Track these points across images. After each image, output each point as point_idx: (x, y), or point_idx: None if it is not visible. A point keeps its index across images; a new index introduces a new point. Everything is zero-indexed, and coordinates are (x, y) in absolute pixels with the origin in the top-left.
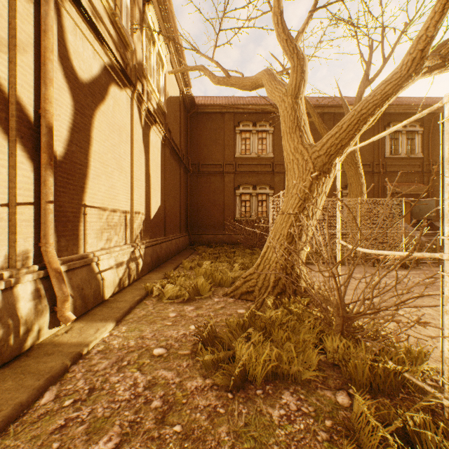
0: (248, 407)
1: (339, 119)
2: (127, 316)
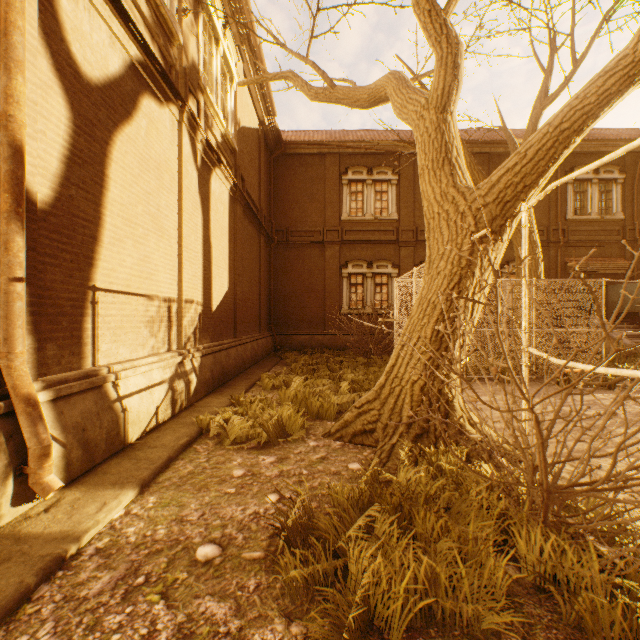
0: None
1: (497, 162)
2: (161, 475)
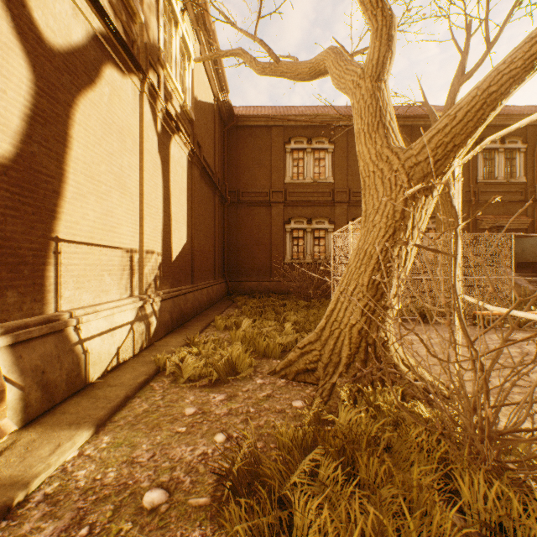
0: None
1: (418, 134)
2: (117, 414)
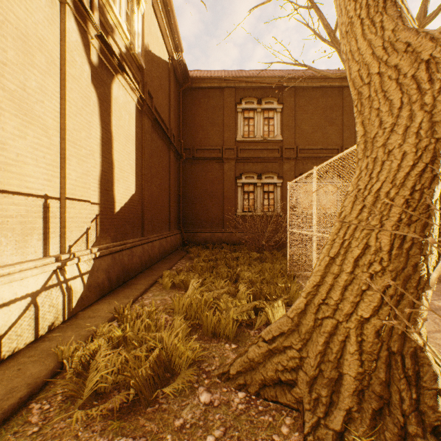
0: None
1: None
2: None
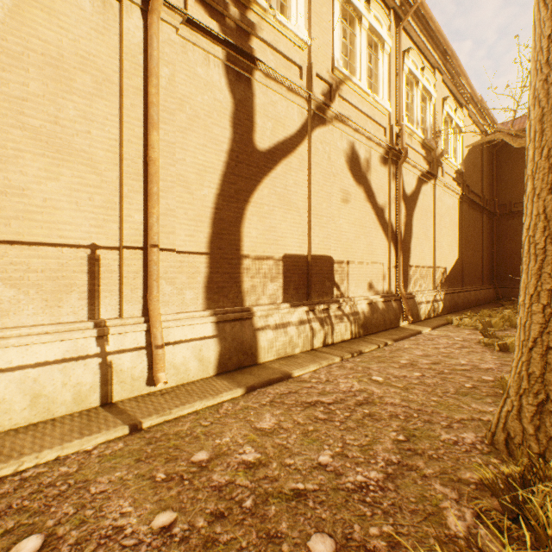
0: (502, 354)
1: None
2: (436, 329)
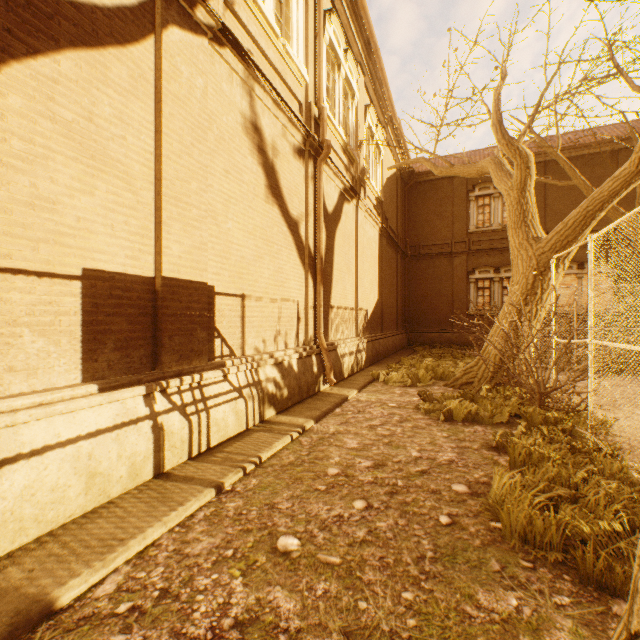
0: (450, 426)
1: None
2: (363, 389)
